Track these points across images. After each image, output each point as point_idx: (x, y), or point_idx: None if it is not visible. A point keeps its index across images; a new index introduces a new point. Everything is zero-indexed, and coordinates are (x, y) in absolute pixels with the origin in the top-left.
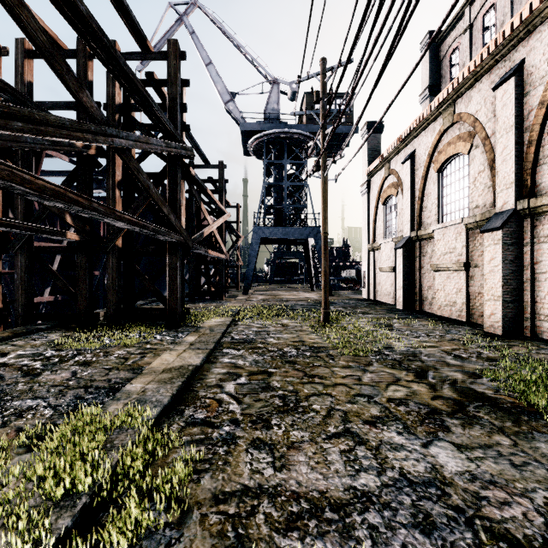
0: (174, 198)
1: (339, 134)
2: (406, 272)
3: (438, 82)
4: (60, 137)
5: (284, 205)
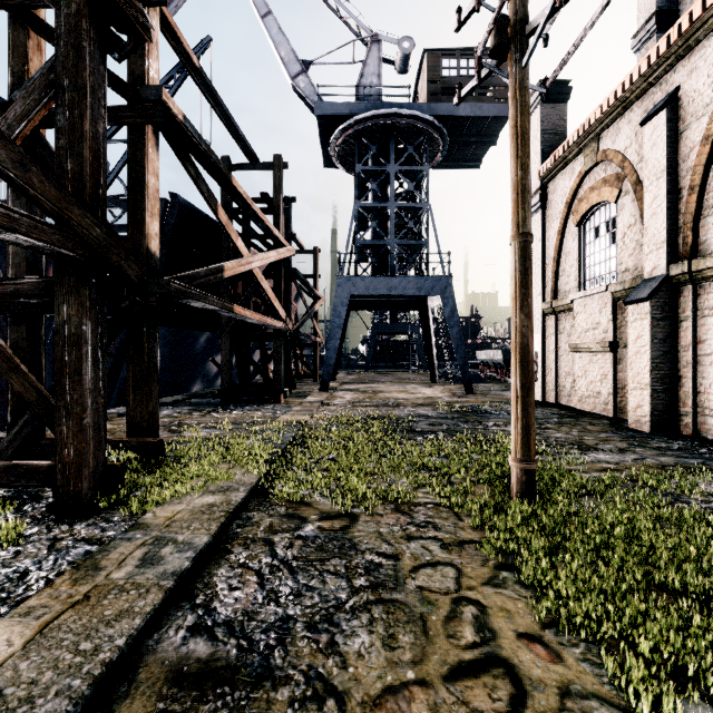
0: (72, 128)
1: (482, 122)
2: (657, 353)
3: (673, 6)
4: None
5: (390, 242)
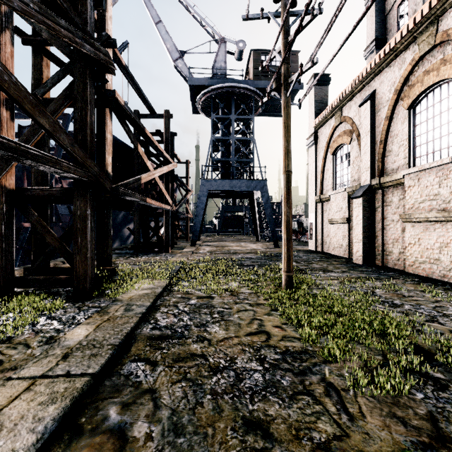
0: (82, 120)
1: None
2: (366, 224)
3: (384, 36)
4: None
5: (231, 159)
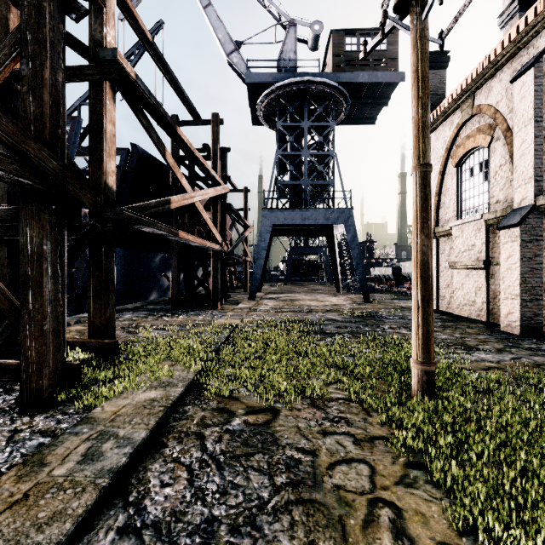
0: (34, 76)
1: (377, 87)
2: (526, 269)
3: None
4: None
5: (304, 182)
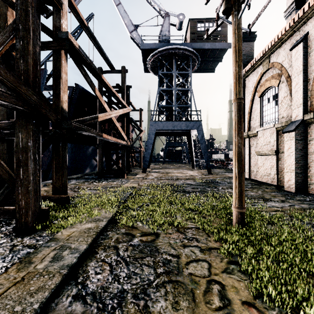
0: (23, 49)
1: (215, 51)
2: (298, 155)
3: None
4: None
5: (174, 105)
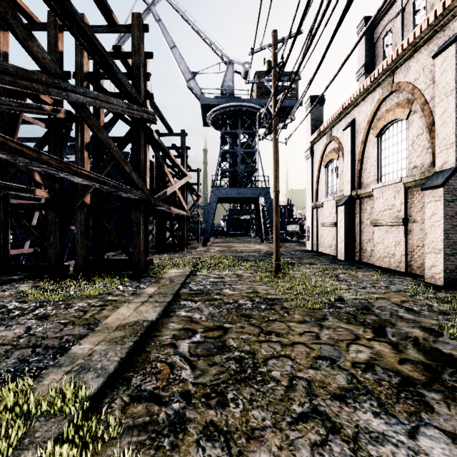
0: (137, 158)
1: (286, 108)
2: (347, 227)
3: (373, 61)
4: (1, 83)
5: (238, 169)
